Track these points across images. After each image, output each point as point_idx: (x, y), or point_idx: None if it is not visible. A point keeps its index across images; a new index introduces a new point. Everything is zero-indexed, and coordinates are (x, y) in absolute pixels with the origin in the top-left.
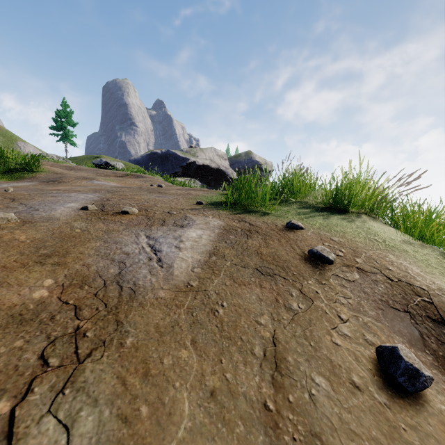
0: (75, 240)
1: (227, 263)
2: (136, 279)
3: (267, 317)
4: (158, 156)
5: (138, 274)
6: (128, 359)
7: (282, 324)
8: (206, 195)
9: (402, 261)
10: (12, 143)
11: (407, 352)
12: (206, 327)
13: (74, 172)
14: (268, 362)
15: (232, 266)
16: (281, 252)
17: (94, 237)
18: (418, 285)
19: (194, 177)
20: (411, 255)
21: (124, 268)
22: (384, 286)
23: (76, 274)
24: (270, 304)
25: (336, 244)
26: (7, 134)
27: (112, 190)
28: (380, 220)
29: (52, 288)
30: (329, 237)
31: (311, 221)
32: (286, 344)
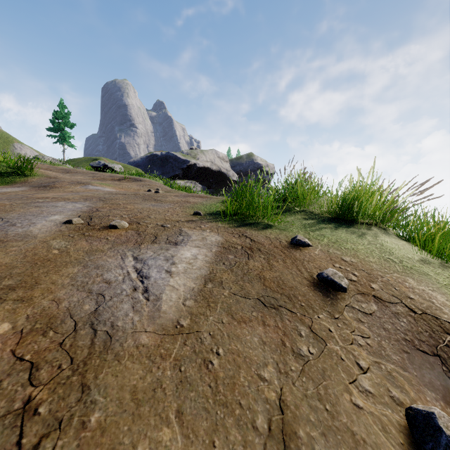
0: (49, 264)
1: (225, 292)
2: (115, 319)
3: (272, 368)
4: (158, 158)
5: (118, 310)
6: (90, 449)
7: (290, 378)
8: (205, 203)
9: (424, 287)
10: (8, 145)
11: (447, 420)
12: (197, 387)
13: (70, 176)
14: (274, 441)
15: (231, 296)
16: (287, 276)
17: (73, 260)
18: (445, 319)
19: (194, 180)
20: (433, 279)
21: (102, 303)
22: (407, 321)
23: (41, 314)
24: (276, 349)
25: (348, 265)
26: (3, 135)
27: (104, 197)
28: (391, 231)
29: (7, 337)
30: (339, 256)
31: (318, 235)
32: (296, 409)
